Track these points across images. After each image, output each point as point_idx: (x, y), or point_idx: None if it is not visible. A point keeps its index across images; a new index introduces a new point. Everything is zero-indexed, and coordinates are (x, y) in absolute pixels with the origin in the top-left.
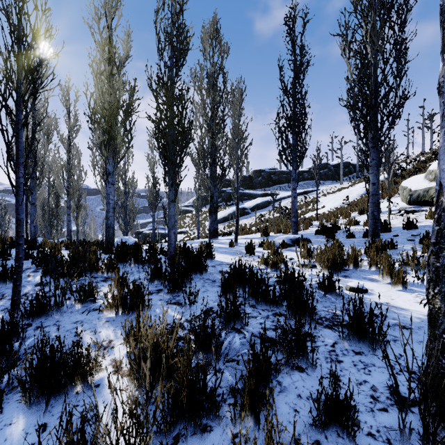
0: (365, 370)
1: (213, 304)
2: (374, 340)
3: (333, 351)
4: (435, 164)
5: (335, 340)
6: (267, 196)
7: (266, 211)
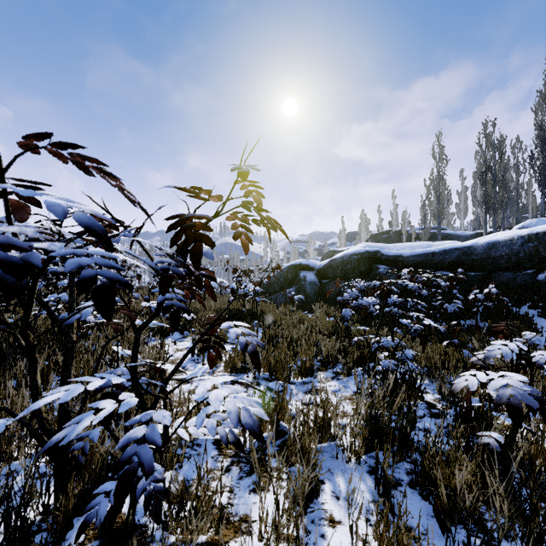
0: None
1: None
2: None
3: None
4: None
5: None
6: None
7: None
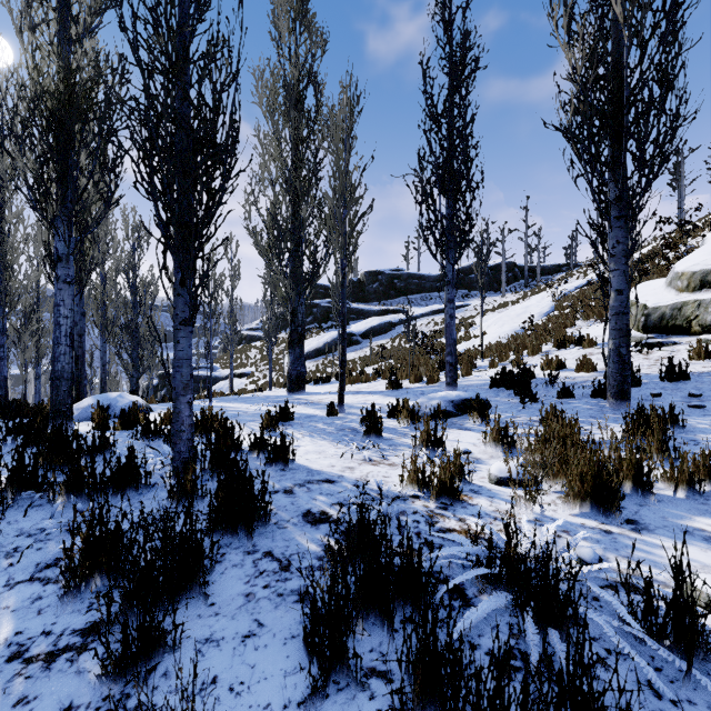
0: None
1: None
2: None
3: None
4: (685, 262)
5: None
6: (388, 314)
7: (387, 338)
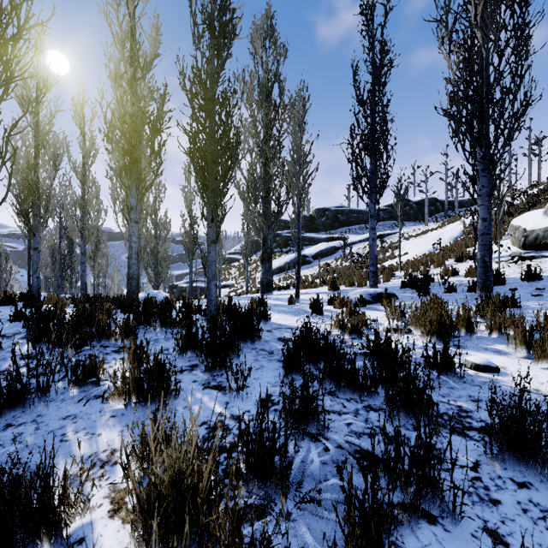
0: (547, 523)
1: (271, 389)
2: (546, 461)
3: (478, 480)
4: None
5: (475, 457)
6: (333, 241)
7: (332, 259)
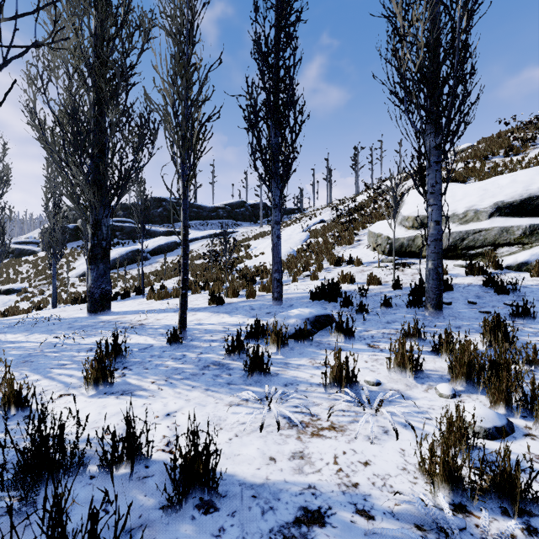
0: None
1: None
2: None
3: None
4: (406, 210)
5: None
6: (172, 235)
7: (174, 255)
